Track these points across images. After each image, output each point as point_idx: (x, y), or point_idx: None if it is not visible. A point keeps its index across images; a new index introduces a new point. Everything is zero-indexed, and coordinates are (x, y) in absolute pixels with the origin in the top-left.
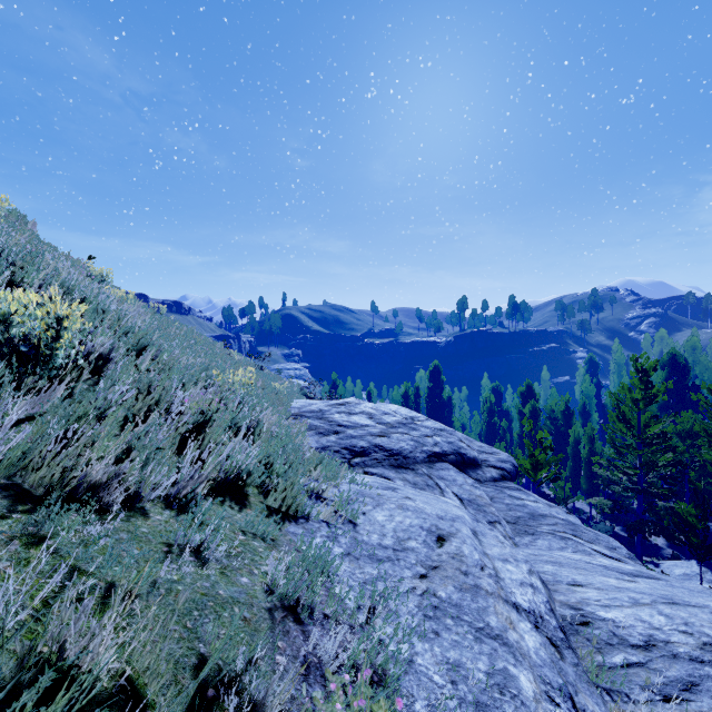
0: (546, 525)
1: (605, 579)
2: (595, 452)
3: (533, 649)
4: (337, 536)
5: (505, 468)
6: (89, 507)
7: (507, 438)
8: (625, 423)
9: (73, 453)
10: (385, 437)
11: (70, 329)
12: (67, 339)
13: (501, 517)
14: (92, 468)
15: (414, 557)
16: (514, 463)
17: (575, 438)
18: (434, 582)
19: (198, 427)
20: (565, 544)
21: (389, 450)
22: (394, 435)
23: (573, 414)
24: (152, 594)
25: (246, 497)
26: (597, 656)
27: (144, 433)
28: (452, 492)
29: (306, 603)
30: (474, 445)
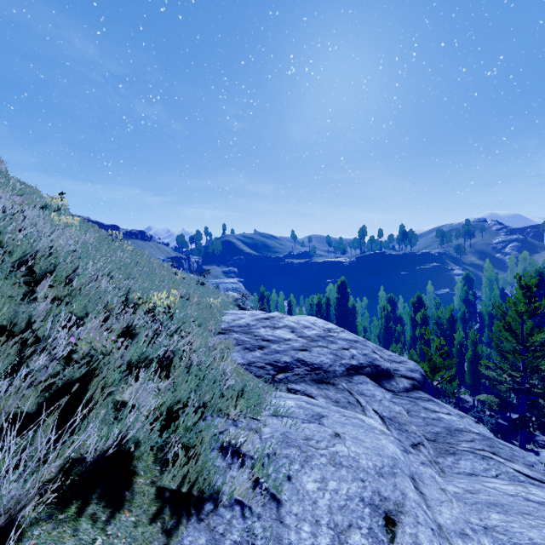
0: (465, 442)
1: None
2: (478, 353)
3: None
4: (254, 541)
5: (415, 378)
6: None
7: (402, 340)
8: (511, 332)
9: None
10: (306, 351)
11: None
12: None
13: (422, 437)
14: None
15: None
16: (422, 372)
17: (459, 341)
18: None
19: (81, 376)
20: (487, 465)
21: (311, 364)
22: (314, 349)
23: (456, 321)
24: None
25: (130, 481)
26: None
27: None
28: (372, 409)
29: None
30: (384, 354)
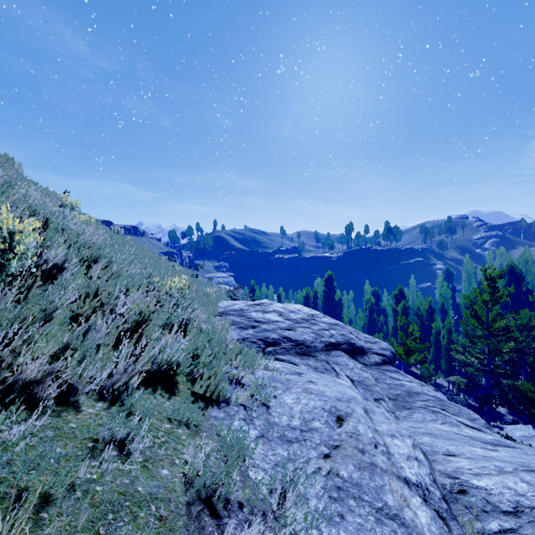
0: (420, 401)
1: (473, 448)
2: (452, 341)
3: (426, 525)
4: (253, 419)
5: (386, 355)
6: (15, 407)
7: (384, 330)
8: (477, 319)
9: (6, 354)
10: (292, 331)
11: (22, 242)
12: (18, 251)
13: (384, 395)
14: (27, 367)
15: (318, 437)
16: (392, 350)
17: (437, 330)
18: (336, 461)
19: (137, 325)
20: (436, 417)
21: (295, 340)
22: (299, 329)
23: (435, 311)
24: (67, 498)
25: (176, 385)
26: (476, 523)
27: (81, 333)
28: (345, 374)
29: (222, 495)
30: (361, 336)
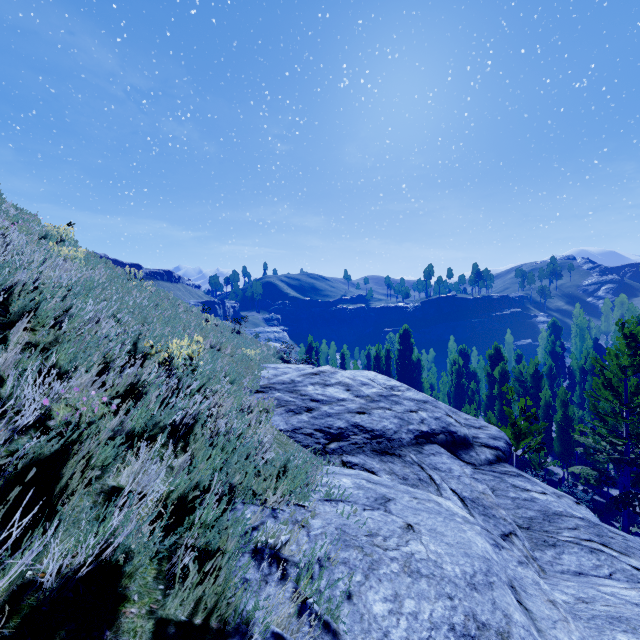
0: (567, 530)
1: None
2: (569, 416)
3: None
4: None
5: (499, 447)
6: None
7: (476, 400)
8: (612, 390)
9: None
10: (365, 414)
11: None
12: None
13: (513, 524)
14: None
15: None
16: (507, 440)
17: (546, 401)
18: None
19: (54, 453)
20: (598, 560)
21: (371, 430)
22: (375, 411)
23: (542, 377)
24: None
25: (116, 612)
26: None
27: None
28: (450, 488)
29: None
30: (460, 418)
